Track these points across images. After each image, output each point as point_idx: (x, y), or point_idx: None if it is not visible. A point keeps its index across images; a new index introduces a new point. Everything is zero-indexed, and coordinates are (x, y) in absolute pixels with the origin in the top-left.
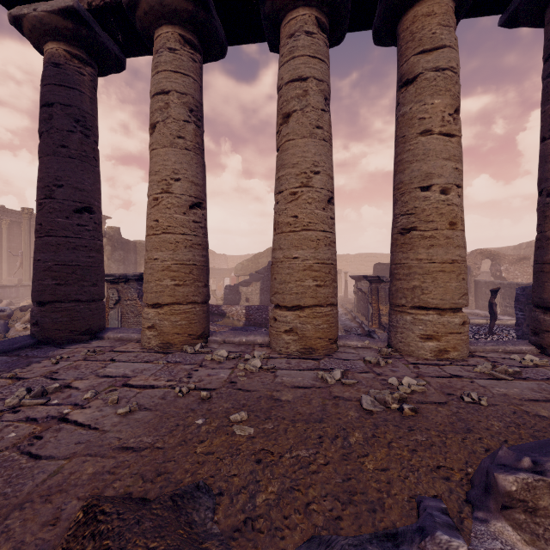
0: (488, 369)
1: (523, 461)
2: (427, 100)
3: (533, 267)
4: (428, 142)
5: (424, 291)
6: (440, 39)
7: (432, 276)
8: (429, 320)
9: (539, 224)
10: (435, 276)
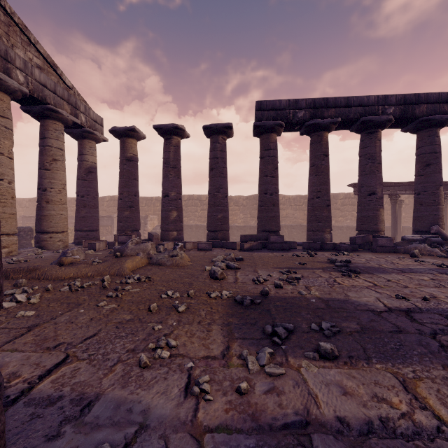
0: (33, 253)
1: (69, 249)
2: (2, 139)
3: (36, 217)
4: (2, 159)
5: (1, 227)
6: (7, 115)
7: (6, 220)
8: (4, 239)
9: (39, 201)
10: (7, 220)
